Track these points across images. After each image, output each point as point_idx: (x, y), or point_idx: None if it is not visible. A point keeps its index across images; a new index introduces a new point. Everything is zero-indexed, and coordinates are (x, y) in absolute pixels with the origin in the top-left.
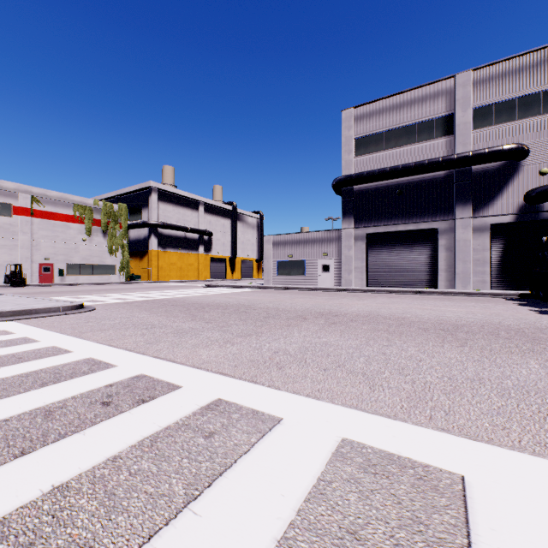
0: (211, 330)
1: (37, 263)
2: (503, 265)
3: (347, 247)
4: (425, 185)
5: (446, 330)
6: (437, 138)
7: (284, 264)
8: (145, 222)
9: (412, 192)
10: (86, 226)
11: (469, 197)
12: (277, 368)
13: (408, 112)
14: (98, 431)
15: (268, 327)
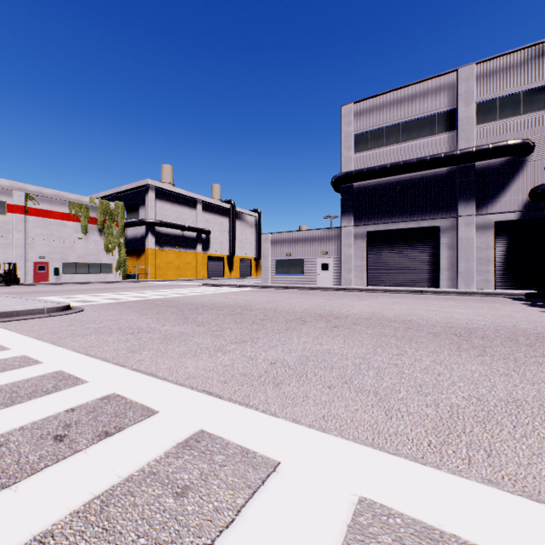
0: (202, 336)
1: (32, 261)
2: (507, 264)
3: (346, 245)
4: (427, 182)
5: (459, 336)
6: (439, 133)
7: (282, 262)
8: (143, 220)
9: (413, 189)
10: (82, 224)
11: (472, 194)
12: (274, 385)
13: (409, 107)
14: (35, 486)
15: (265, 331)
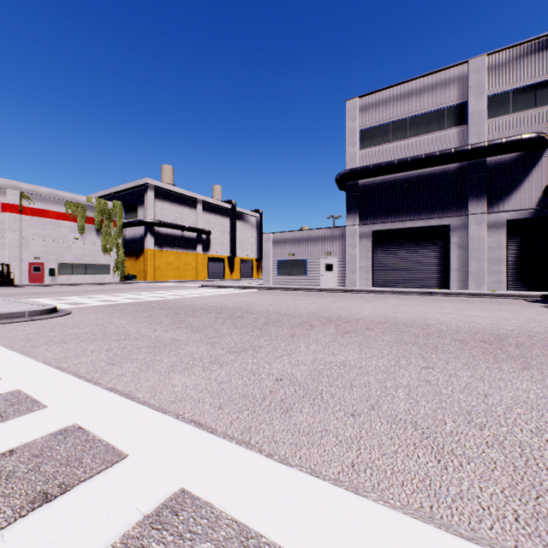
0: (196, 343)
1: (26, 262)
2: (520, 264)
3: (351, 245)
4: (436, 178)
5: (489, 343)
6: (448, 128)
7: (285, 263)
8: (141, 220)
9: (421, 186)
10: (78, 224)
11: (484, 191)
12: (282, 412)
13: (417, 101)
14: None
15: (268, 338)
